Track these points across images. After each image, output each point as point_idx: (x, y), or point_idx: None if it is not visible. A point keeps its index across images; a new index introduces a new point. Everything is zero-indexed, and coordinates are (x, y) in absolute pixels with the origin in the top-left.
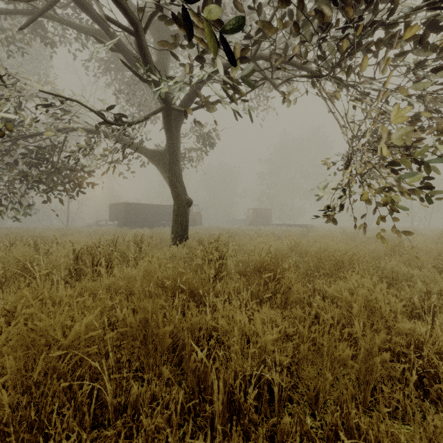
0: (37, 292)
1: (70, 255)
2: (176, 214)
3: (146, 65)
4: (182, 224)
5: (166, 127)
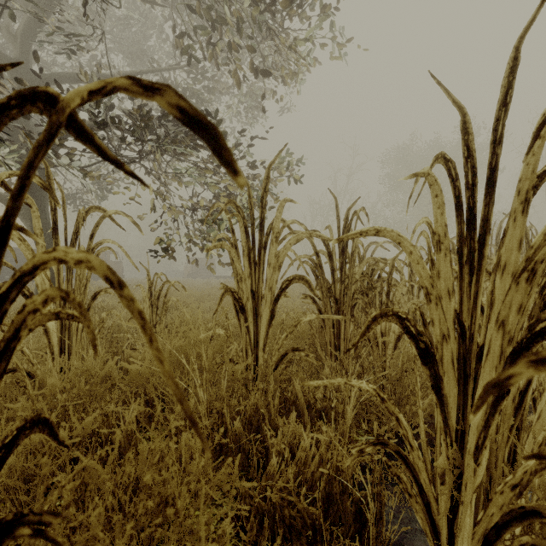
0: None
1: None
2: None
3: None
4: None
5: None
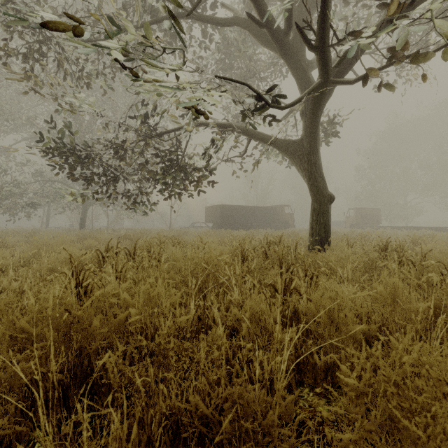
0: (260, 306)
1: (239, 257)
2: (317, 212)
3: (322, 24)
4: (325, 225)
5: (312, 109)
